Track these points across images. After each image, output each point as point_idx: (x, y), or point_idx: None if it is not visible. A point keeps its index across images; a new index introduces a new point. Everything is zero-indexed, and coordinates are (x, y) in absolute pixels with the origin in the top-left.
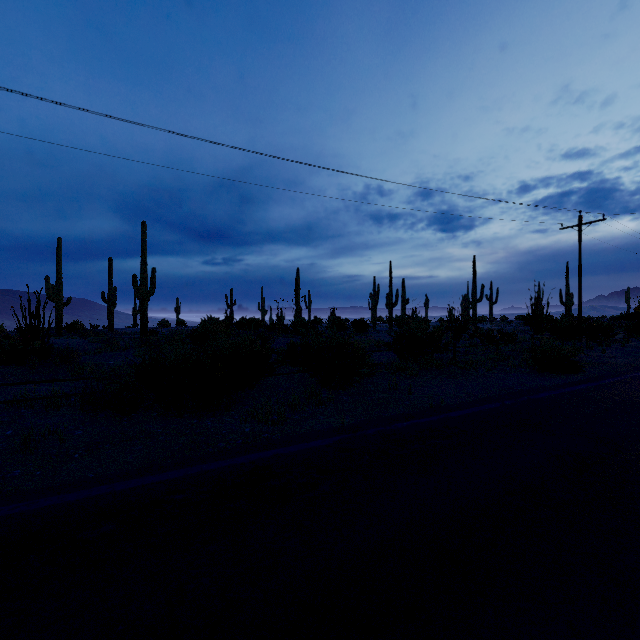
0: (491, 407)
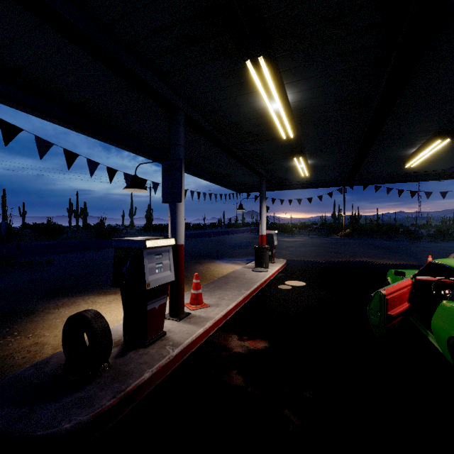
0: (50, 243)
